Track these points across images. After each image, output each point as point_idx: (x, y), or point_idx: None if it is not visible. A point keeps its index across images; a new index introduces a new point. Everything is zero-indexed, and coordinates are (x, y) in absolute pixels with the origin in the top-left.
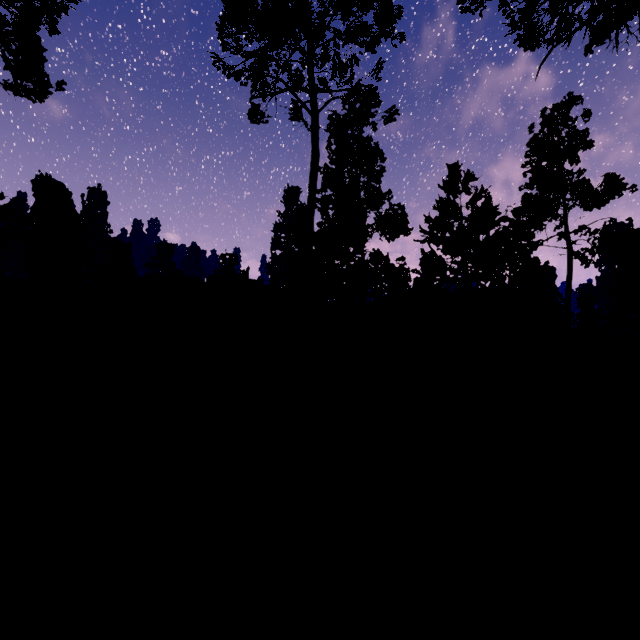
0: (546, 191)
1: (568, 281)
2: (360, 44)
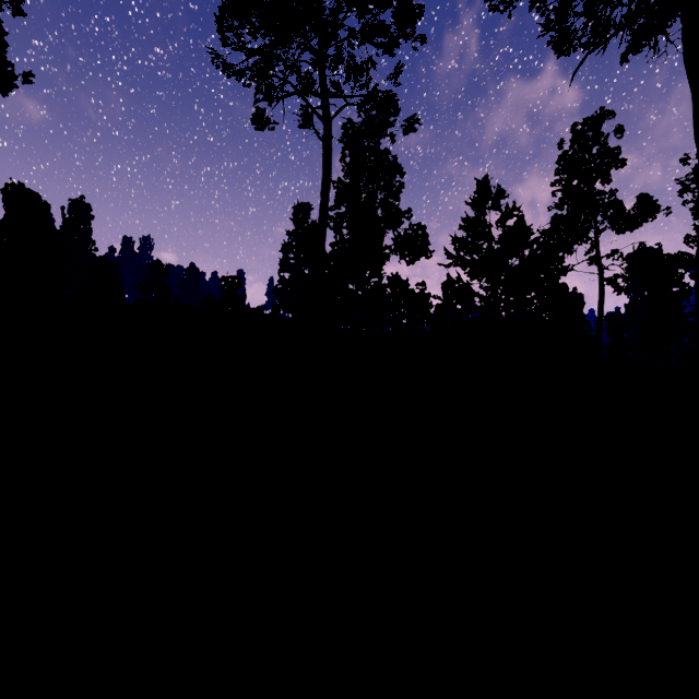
0: (577, 212)
1: (599, 309)
2: (377, 45)
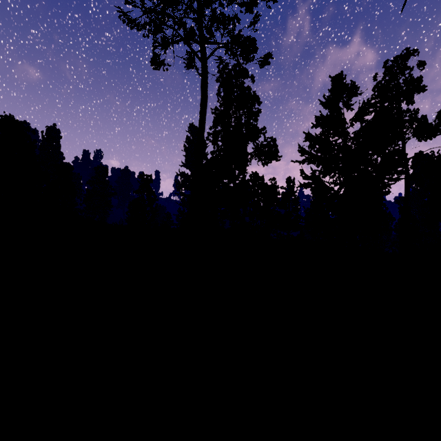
0: None
1: (406, 197)
2: (241, 4)
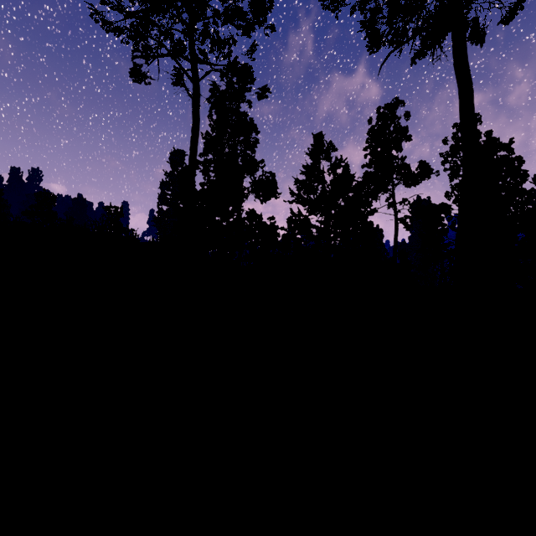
0: (380, 170)
1: (395, 240)
2: (237, 27)
